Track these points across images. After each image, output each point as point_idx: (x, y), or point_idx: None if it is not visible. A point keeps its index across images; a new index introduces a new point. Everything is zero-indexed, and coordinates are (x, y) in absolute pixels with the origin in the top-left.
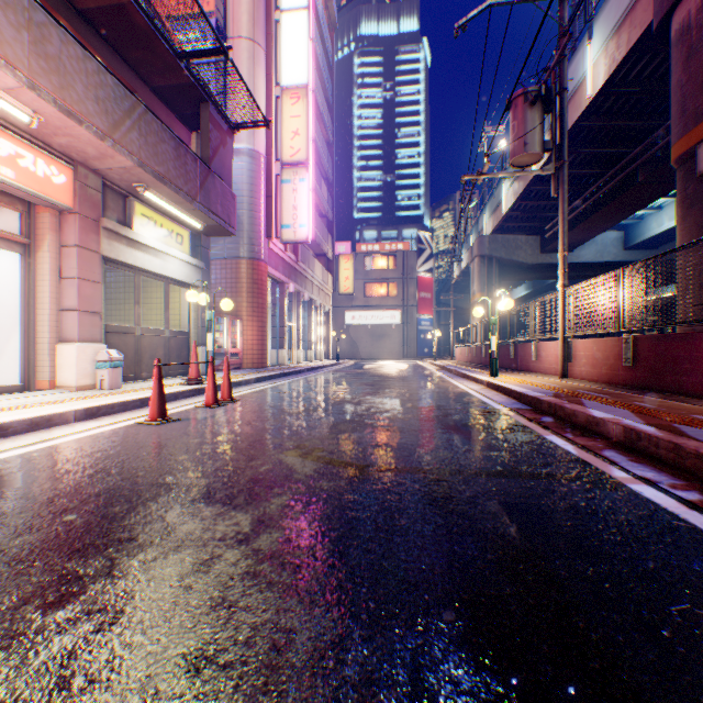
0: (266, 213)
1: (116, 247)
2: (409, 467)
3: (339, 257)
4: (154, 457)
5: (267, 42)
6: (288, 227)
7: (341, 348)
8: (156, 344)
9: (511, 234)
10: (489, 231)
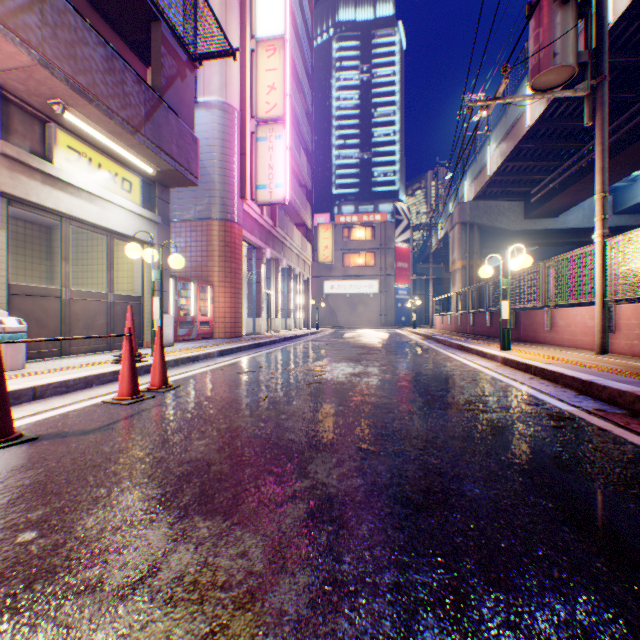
0: (239, 172)
1: (24, 183)
2: None
3: (319, 226)
4: None
5: None
6: (263, 188)
7: (320, 317)
8: (94, 310)
9: (493, 200)
10: (470, 197)
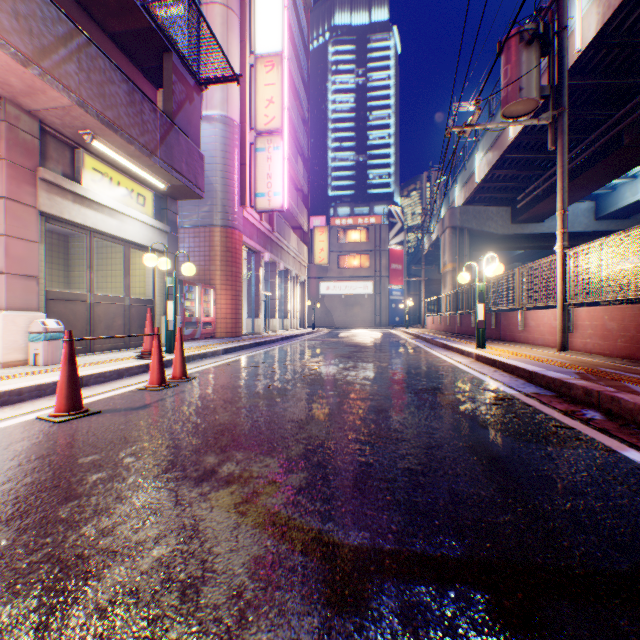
0: (240, 181)
1: (59, 203)
2: (440, 555)
3: (315, 230)
4: None
5: (241, 8)
6: (262, 196)
7: (316, 317)
8: (113, 313)
9: (482, 205)
10: (460, 202)
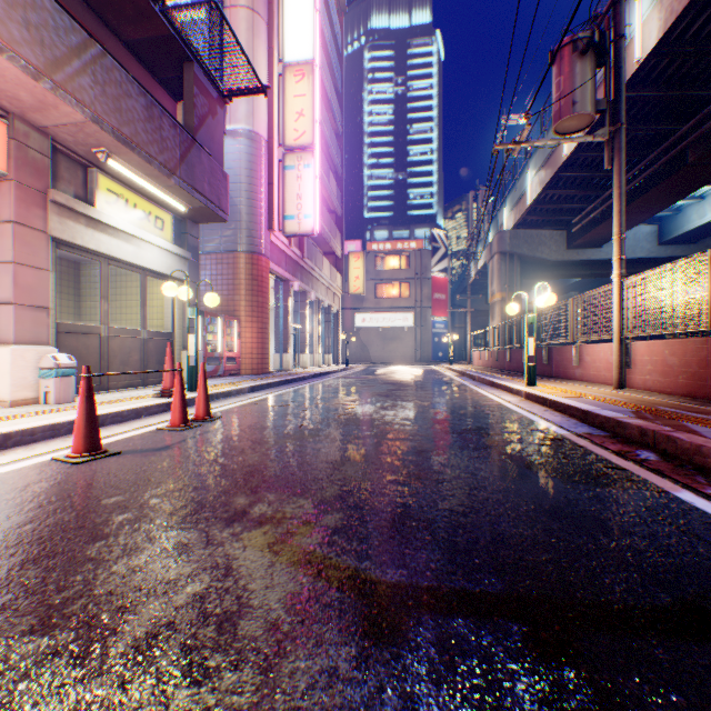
0: (267, 202)
1: (71, 227)
2: (479, 591)
3: (349, 255)
4: (3, 549)
5: (268, 12)
6: (291, 219)
7: (350, 352)
8: (129, 347)
9: (534, 229)
10: (510, 225)
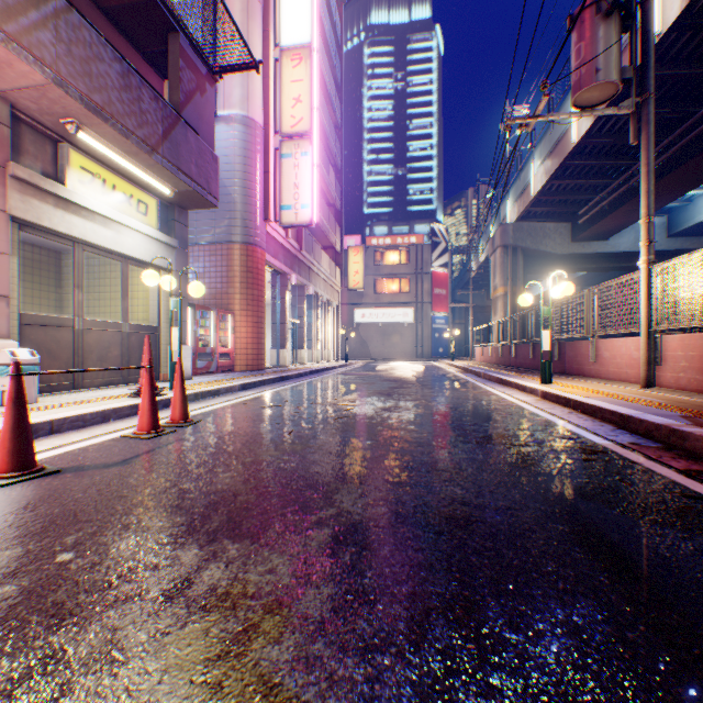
0: (262, 191)
1: (36, 206)
2: None
3: (348, 250)
4: None
5: None
6: (288, 209)
7: (350, 348)
8: (108, 341)
9: (538, 221)
10: (513, 218)
